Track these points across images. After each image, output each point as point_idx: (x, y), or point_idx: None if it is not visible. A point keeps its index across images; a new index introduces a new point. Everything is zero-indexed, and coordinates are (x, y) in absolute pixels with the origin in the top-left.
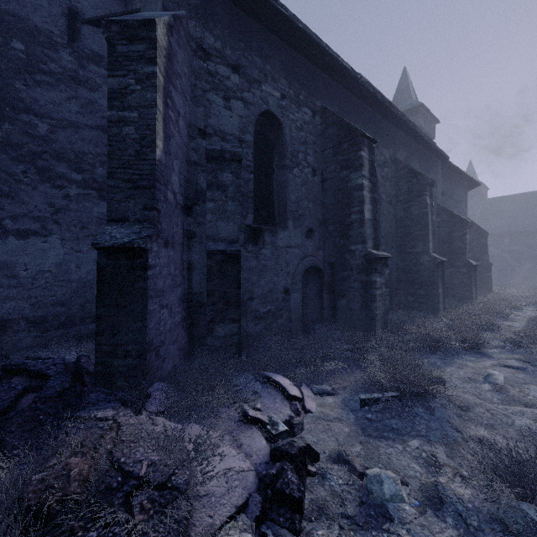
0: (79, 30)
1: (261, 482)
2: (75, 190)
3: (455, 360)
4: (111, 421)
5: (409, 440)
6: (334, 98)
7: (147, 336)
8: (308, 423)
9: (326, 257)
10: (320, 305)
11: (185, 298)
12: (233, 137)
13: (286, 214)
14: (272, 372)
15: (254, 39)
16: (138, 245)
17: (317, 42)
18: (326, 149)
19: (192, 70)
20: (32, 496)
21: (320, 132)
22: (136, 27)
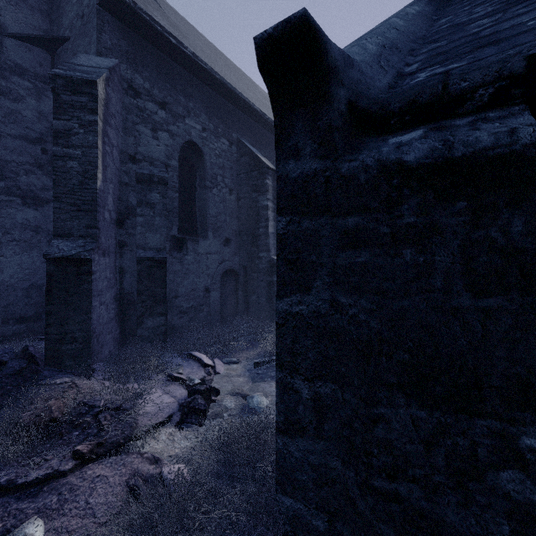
0: (1, 42)
1: (181, 406)
2: None
3: None
4: (70, 383)
5: None
6: (248, 131)
7: (91, 326)
8: (216, 379)
9: (241, 261)
10: (236, 301)
11: (117, 297)
12: (160, 162)
13: (207, 226)
14: (192, 351)
15: (179, 81)
16: (84, 256)
17: (232, 90)
18: (241, 174)
19: (124, 106)
20: (27, 421)
21: (236, 159)
22: (80, 84)
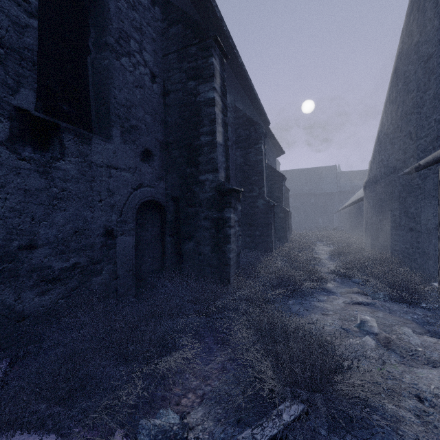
0: None
1: None
2: None
3: (312, 303)
4: None
5: None
6: (178, 2)
7: None
8: None
9: (169, 190)
10: (161, 251)
11: None
12: None
13: (109, 117)
14: (31, 429)
15: None
16: None
17: None
18: (169, 53)
19: None
20: None
21: (162, 31)
22: None
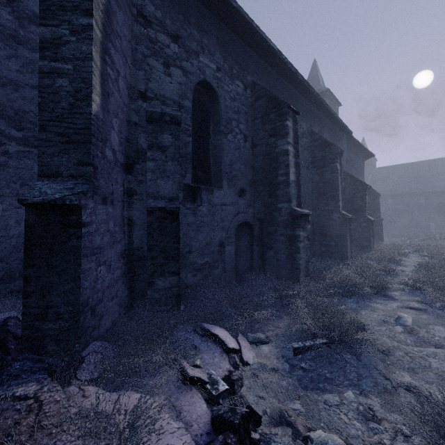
0: None
1: None
2: (15, 147)
3: (367, 303)
4: (31, 400)
5: (344, 392)
6: (262, 75)
7: (80, 297)
8: (247, 377)
9: (256, 213)
10: (250, 256)
11: (125, 253)
12: (173, 101)
13: (221, 175)
14: (210, 323)
15: (192, 14)
16: (70, 201)
17: (249, 22)
18: (256, 119)
19: (133, 35)
20: None
21: (251, 104)
22: None
